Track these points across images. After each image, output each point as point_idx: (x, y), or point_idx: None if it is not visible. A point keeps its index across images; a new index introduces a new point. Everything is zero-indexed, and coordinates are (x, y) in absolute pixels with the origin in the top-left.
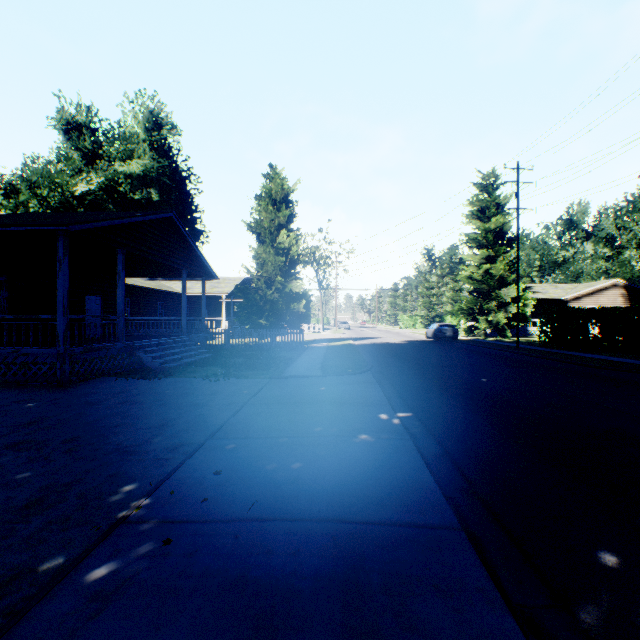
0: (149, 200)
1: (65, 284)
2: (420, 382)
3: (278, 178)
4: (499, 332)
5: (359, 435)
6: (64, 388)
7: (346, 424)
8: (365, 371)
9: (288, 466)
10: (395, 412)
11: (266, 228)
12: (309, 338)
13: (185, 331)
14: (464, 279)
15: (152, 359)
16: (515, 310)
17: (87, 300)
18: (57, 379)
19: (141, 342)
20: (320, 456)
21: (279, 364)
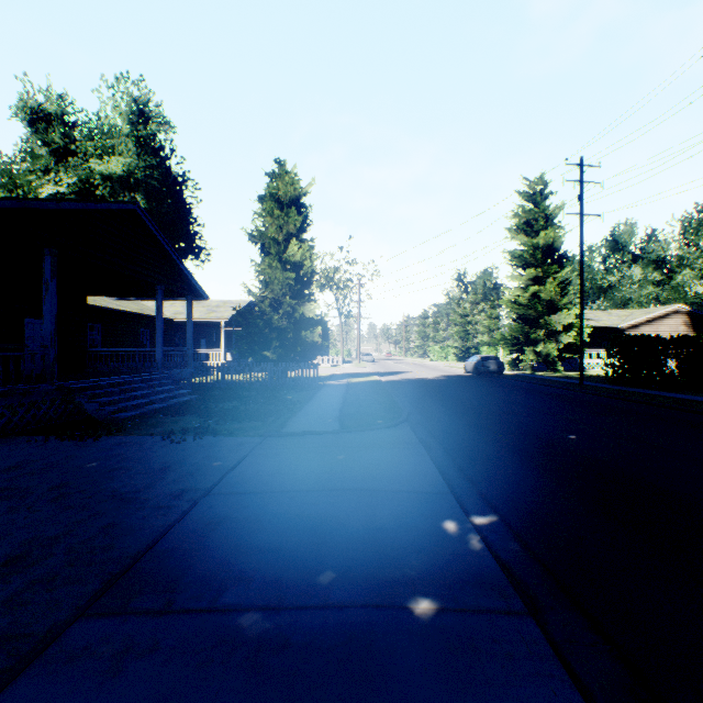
0: None
1: None
2: (484, 442)
3: (287, 175)
4: (549, 365)
5: (414, 601)
6: None
7: (383, 558)
8: (400, 422)
9: None
10: (467, 514)
11: (272, 237)
12: (326, 373)
13: (160, 366)
14: (508, 304)
15: (98, 406)
16: (568, 340)
17: (27, 324)
18: None
19: (85, 382)
20: None
21: (282, 411)
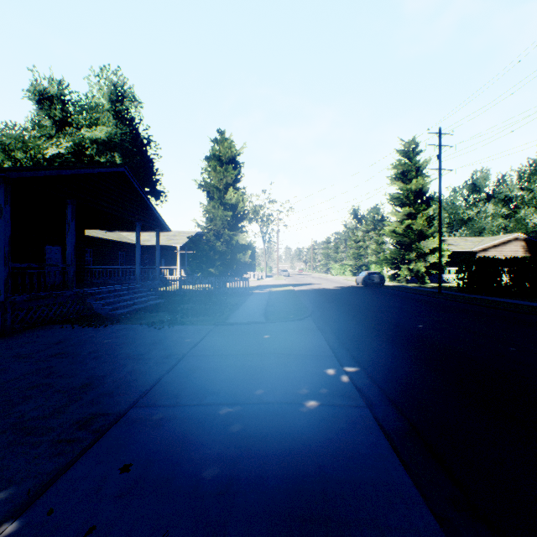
0: (113, 163)
1: (6, 232)
2: (360, 329)
3: (226, 141)
4: (419, 279)
5: (306, 401)
6: (4, 337)
7: (291, 384)
8: (306, 317)
9: (219, 456)
10: (342, 366)
11: (215, 186)
12: (254, 284)
13: (138, 279)
14: (388, 233)
15: (102, 306)
16: (433, 260)
17: (47, 250)
18: None
19: (92, 289)
20: (261, 437)
21: (225, 310)
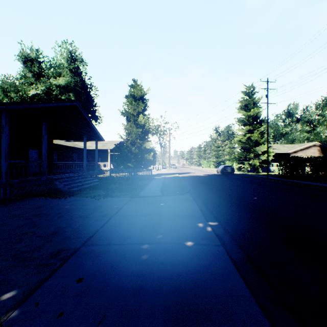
0: (69, 99)
1: (6, 141)
2: (219, 200)
3: (138, 86)
4: (255, 170)
5: (186, 242)
6: (5, 204)
7: (177, 232)
8: (186, 192)
9: (134, 273)
10: (207, 222)
11: (131, 113)
12: (155, 173)
13: (85, 169)
14: (236, 142)
15: (63, 186)
16: (263, 158)
17: (30, 152)
18: (1, 199)
19: (57, 176)
20: (159, 263)
21: (137, 188)
